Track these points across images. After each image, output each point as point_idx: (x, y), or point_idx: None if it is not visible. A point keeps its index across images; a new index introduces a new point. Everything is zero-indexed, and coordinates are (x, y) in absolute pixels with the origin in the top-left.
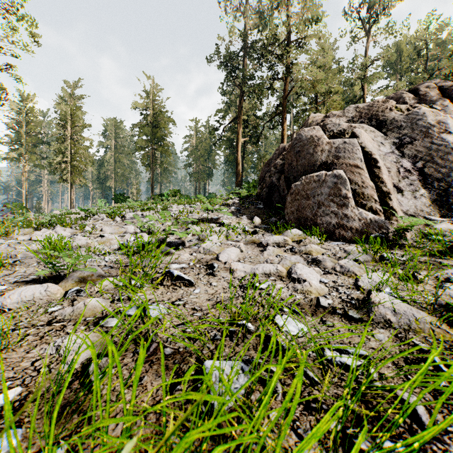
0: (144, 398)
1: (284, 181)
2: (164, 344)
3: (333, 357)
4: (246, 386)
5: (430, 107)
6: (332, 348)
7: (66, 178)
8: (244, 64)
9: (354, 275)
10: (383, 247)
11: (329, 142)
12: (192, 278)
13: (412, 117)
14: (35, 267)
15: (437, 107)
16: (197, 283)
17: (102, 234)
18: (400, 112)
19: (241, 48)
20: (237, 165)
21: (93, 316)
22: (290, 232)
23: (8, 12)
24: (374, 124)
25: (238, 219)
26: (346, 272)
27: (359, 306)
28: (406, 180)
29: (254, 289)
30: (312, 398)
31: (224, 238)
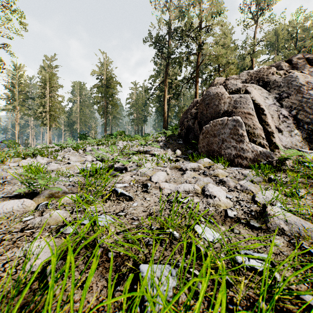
0: (90, 298)
1: (197, 124)
2: (108, 248)
3: (243, 262)
4: (174, 288)
5: (300, 72)
6: (241, 253)
7: (46, 122)
8: (169, 43)
9: (251, 192)
10: (271, 171)
11: (229, 97)
12: (132, 194)
13: (288, 79)
14: (18, 186)
15: (306, 72)
16: (135, 198)
17: (69, 162)
18: (279, 76)
19: (167, 32)
20: (164, 114)
21: (56, 224)
22: (202, 160)
23: (5, 7)
24: (261, 84)
25: (165, 151)
26: (245, 190)
27: (257, 217)
28: (284, 123)
29: (178, 204)
30: (229, 299)
31: (155, 164)
